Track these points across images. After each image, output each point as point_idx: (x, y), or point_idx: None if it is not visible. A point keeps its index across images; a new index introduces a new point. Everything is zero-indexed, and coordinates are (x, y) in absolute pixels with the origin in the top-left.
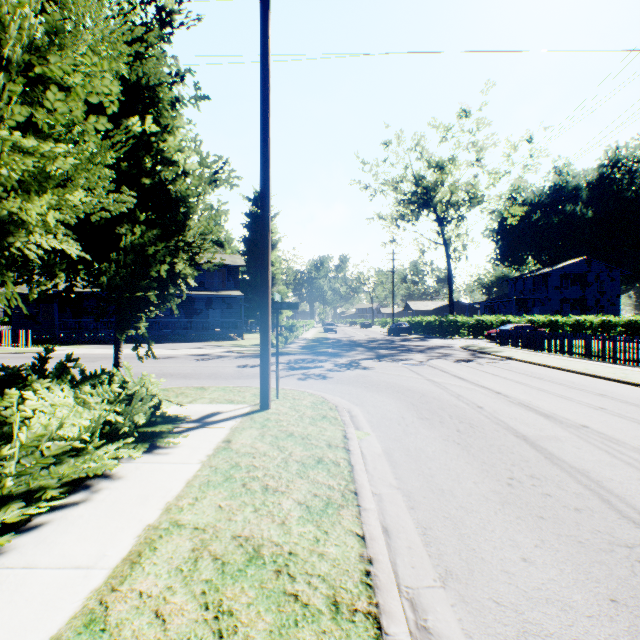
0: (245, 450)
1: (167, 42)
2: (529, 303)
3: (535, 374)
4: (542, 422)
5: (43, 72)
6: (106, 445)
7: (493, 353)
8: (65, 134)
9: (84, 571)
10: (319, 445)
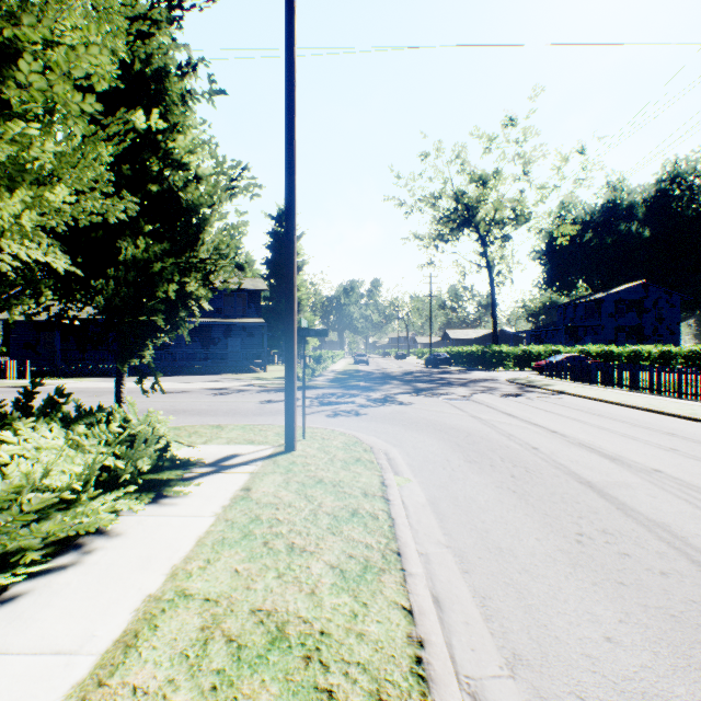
0: (267, 500)
1: (177, 27)
2: (580, 332)
3: (593, 410)
4: (608, 466)
5: (20, 44)
6: (103, 495)
7: (543, 387)
8: (43, 115)
9: (66, 658)
10: (353, 494)
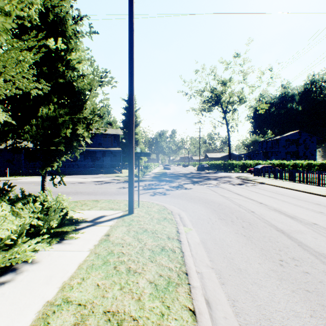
0: (117, 241)
1: None
2: (269, 154)
3: (278, 192)
4: (290, 221)
5: None
6: (31, 239)
7: (253, 180)
8: None
9: None
10: (162, 237)
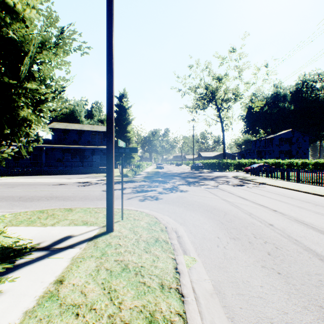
0: (71, 299)
1: None
2: (263, 153)
3: (286, 194)
4: None
5: None
6: None
7: (253, 180)
8: None
9: None
10: (151, 286)
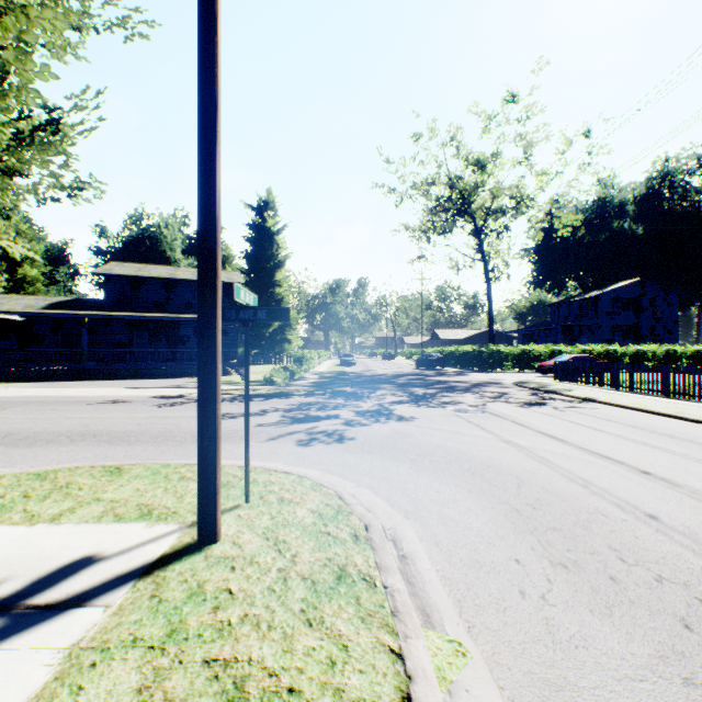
0: None
1: None
2: (575, 331)
3: (655, 428)
4: None
5: None
6: None
7: (563, 392)
8: None
9: None
10: None
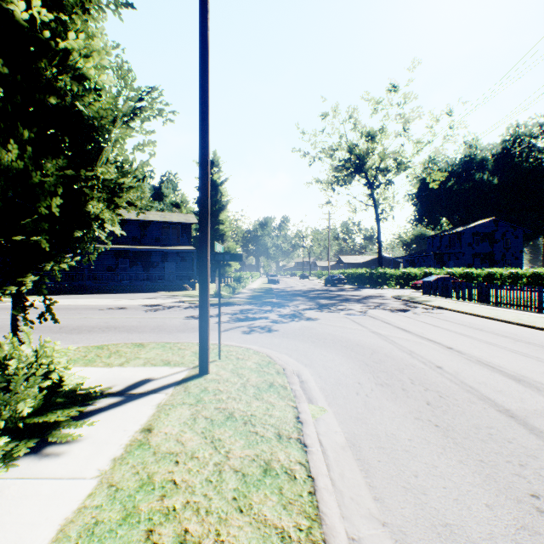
0: (167, 448)
1: None
2: (445, 257)
3: (474, 325)
4: (517, 388)
5: None
6: None
7: (424, 303)
8: None
9: None
10: (266, 436)
